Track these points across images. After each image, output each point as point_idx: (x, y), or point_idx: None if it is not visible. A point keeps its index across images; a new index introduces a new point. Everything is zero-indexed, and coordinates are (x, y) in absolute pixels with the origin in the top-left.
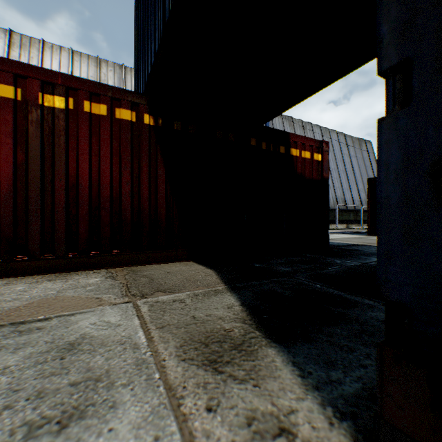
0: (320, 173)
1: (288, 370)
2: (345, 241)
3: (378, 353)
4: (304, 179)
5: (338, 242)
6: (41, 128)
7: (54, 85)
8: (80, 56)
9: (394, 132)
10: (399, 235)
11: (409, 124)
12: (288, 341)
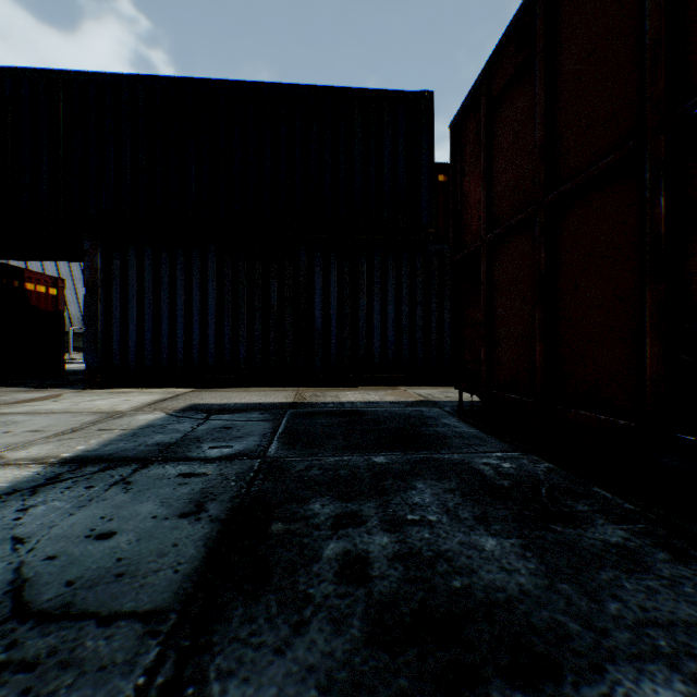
0: (58, 305)
1: (62, 389)
2: (83, 368)
3: (85, 370)
4: (41, 311)
5: (75, 369)
6: None
7: None
8: None
9: (87, 335)
10: (88, 351)
11: (89, 334)
12: (59, 388)
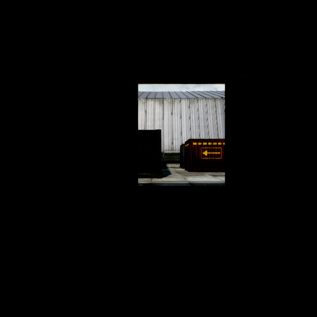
0: None
1: None
2: None
3: None
4: None
5: None
6: None
7: None
8: (208, 99)
9: None
10: None
11: None
12: None
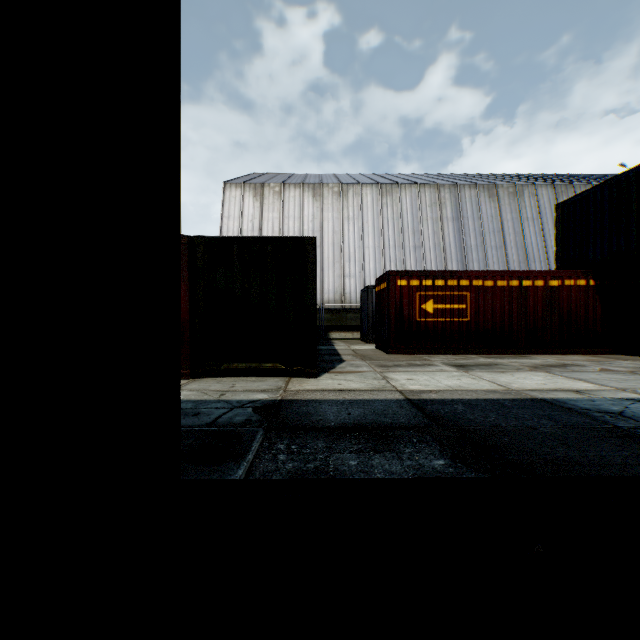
0: None
1: None
2: None
3: None
4: None
5: None
6: (549, 295)
7: (553, 276)
8: (424, 187)
9: None
10: None
11: None
12: None
